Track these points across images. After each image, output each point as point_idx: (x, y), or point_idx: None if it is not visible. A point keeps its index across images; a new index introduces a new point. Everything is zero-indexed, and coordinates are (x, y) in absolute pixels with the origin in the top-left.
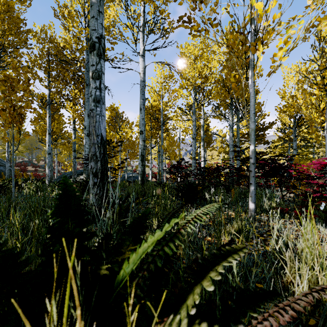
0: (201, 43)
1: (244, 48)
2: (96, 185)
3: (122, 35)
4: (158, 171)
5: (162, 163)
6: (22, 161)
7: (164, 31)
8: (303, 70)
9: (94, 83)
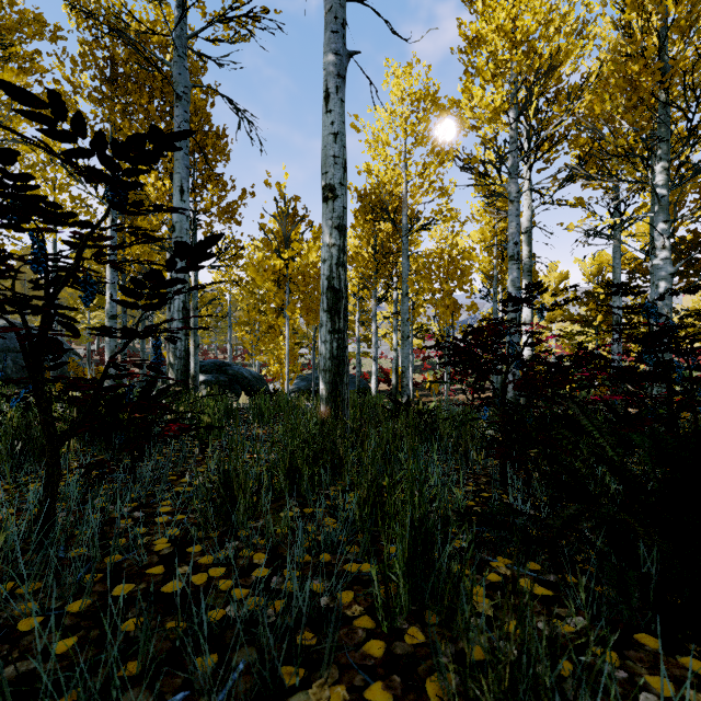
0: None
1: None
2: None
3: None
4: (394, 366)
5: (407, 342)
6: None
7: None
8: None
9: None
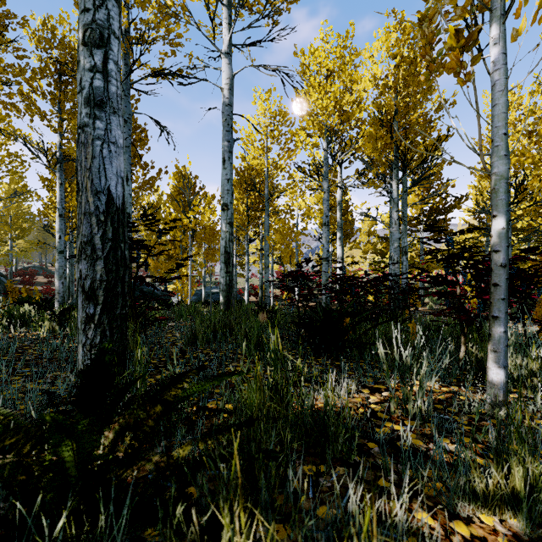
0: (340, 46)
1: None
2: (93, 322)
3: (185, 8)
4: (260, 285)
5: (268, 269)
6: (28, 266)
7: (271, 3)
8: None
9: (89, 55)
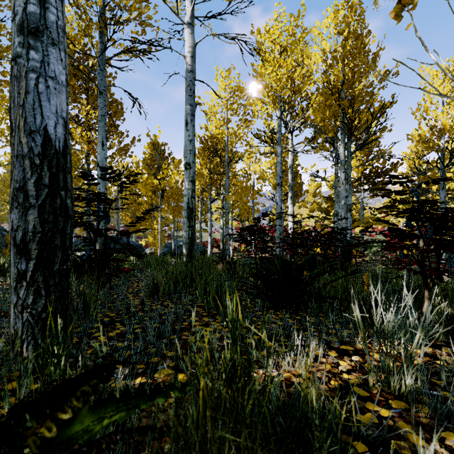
0: (292, 25)
1: None
2: (25, 279)
3: None
4: (222, 238)
5: (228, 225)
6: None
7: None
8: None
9: None
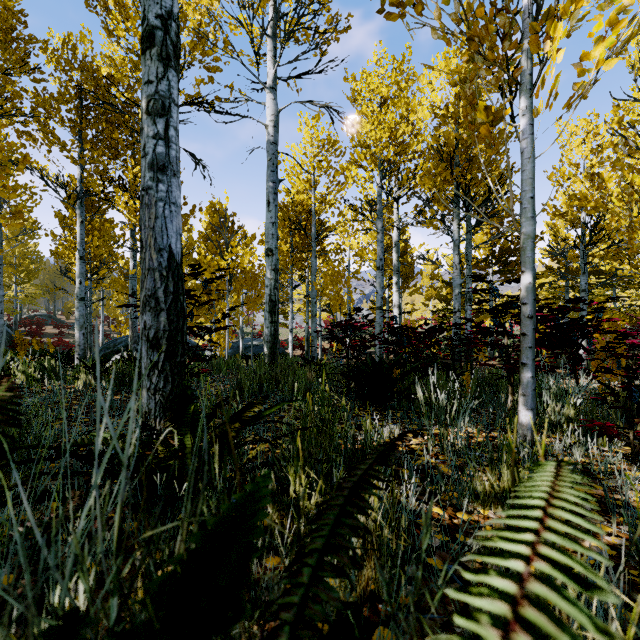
0: (395, 71)
1: (508, 46)
2: (157, 368)
3: (228, 42)
4: (306, 336)
5: (315, 318)
6: (35, 315)
7: (319, 36)
8: (613, 121)
9: (153, 124)
